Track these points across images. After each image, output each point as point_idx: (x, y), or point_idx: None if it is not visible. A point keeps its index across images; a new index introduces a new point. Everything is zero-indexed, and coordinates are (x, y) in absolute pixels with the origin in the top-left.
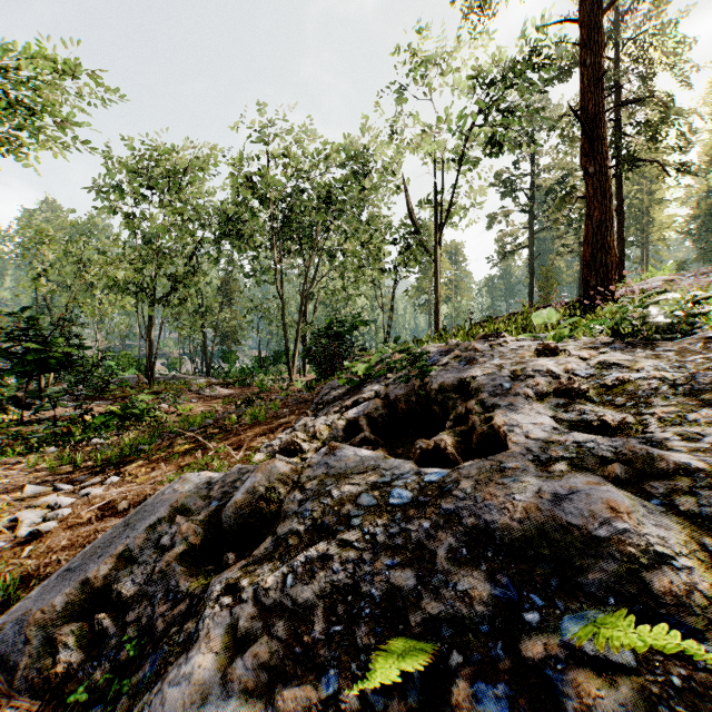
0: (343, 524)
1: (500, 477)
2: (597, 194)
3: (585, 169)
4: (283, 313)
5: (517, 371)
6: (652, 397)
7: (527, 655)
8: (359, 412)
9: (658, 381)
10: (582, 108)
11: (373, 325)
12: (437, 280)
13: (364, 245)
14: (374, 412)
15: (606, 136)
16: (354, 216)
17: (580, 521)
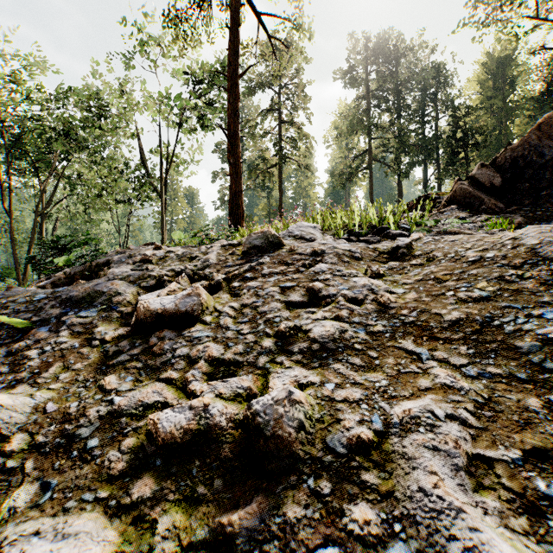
0: (5, 309)
1: (85, 284)
2: (234, 175)
3: (229, 160)
4: (11, 228)
5: (132, 254)
6: (169, 260)
7: (63, 319)
8: (48, 282)
9: (174, 255)
10: (228, 125)
11: (117, 246)
12: (163, 214)
13: (102, 178)
14: (58, 281)
15: (240, 144)
16: (95, 151)
17: (101, 288)
